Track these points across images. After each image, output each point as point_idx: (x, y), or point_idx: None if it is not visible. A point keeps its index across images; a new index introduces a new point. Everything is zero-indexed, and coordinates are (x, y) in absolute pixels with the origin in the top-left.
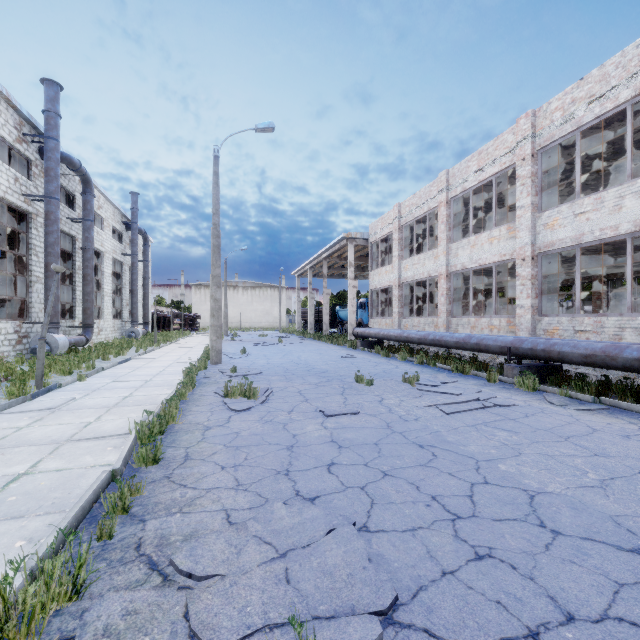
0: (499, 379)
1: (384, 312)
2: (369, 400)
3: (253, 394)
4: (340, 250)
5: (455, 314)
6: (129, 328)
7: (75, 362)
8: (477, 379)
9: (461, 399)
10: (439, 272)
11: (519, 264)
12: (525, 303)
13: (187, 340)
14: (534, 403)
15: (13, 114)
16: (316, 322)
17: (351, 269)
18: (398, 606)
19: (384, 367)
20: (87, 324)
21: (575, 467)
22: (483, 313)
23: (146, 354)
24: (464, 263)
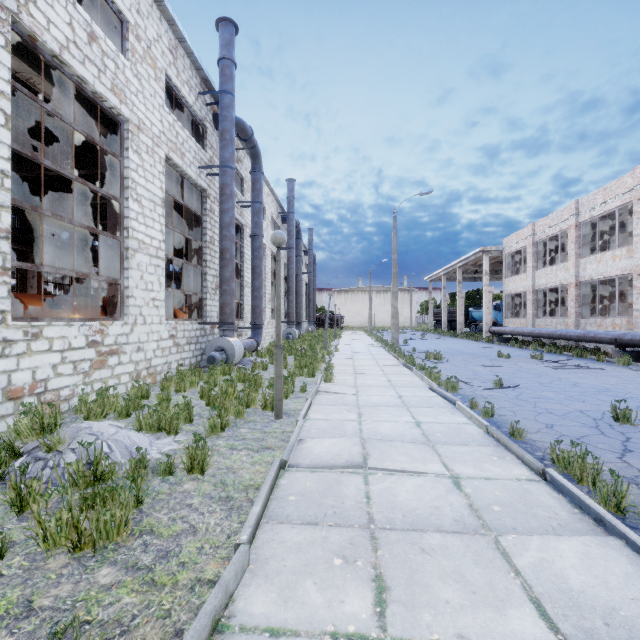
0: (608, 360)
1: (518, 313)
2: (508, 364)
3: (440, 358)
4: (475, 259)
5: (584, 315)
6: (308, 326)
7: (320, 343)
8: (590, 360)
9: (567, 365)
10: (569, 282)
11: (635, 278)
12: (639, 307)
13: (347, 335)
14: (619, 369)
15: (276, 204)
16: (447, 322)
17: (486, 277)
18: (519, 387)
19: (518, 353)
20: (298, 323)
21: (608, 381)
22: (631, 313)
23: (340, 342)
24: (591, 275)
